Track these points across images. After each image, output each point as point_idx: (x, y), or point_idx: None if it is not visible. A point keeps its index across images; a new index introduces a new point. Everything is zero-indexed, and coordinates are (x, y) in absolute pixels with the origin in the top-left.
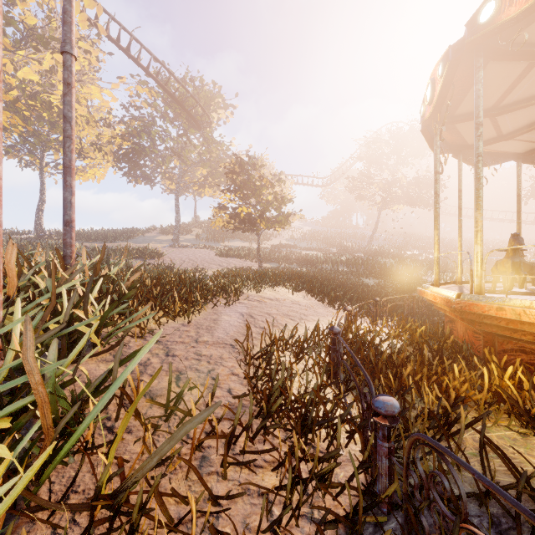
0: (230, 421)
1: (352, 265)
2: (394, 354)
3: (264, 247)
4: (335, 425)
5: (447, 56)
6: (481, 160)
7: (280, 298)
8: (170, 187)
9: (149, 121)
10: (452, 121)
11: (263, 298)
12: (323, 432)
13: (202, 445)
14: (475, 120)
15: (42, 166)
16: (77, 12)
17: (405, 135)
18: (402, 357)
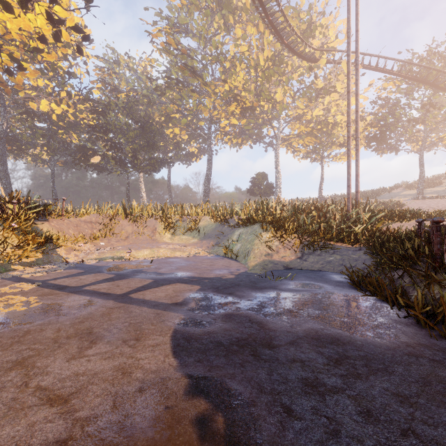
0: None
1: None
2: None
3: None
4: None
5: None
6: None
7: None
8: (416, 147)
9: (393, 104)
10: None
11: None
12: None
13: None
14: None
15: (322, 159)
16: (344, 66)
17: None
18: None
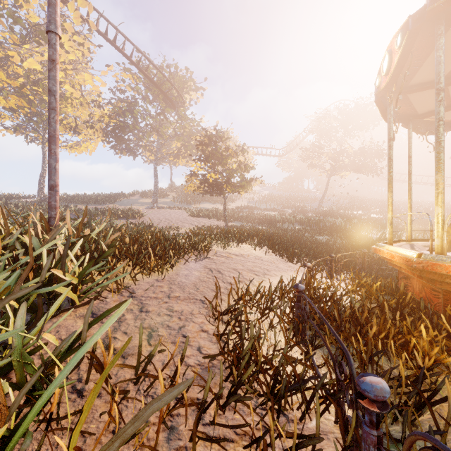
0: (199, 384)
1: (305, 224)
2: (355, 310)
3: (229, 208)
4: (306, 389)
5: (407, 26)
6: (442, 125)
7: (244, 253)
8: (150, 158)
9: (132, 102)
10: (406, 91)
11: (230, 253)
12: (294, 396)
13: (171, 413)
14: (435, 86)
15: (44, 141)
16: (72, 10)
17: (351, 111)
18: (366, 315)
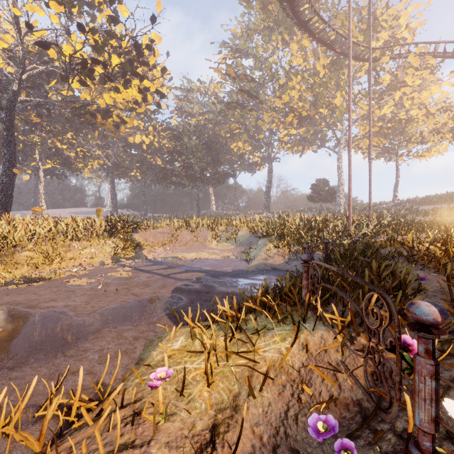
0: None
1: None
2: None
3: None
4: None
5: None
6: None
7: None
8: None
9: None
10: None
11: None
12: None
13: None
14: None
15: (396, 159)
16: (411, 59)
17: None
18: None
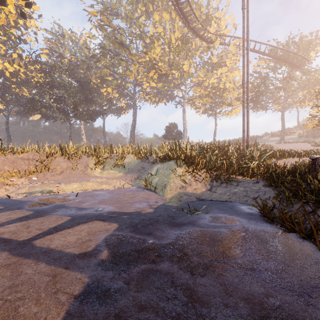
0: None
1: None
2: None
3: None
4: None
5: None
6: None
7: None
8: (278, 107)
9: (264, 76)
10: None
11: None
12: None
13: None
14: None
15: (215, 114)
16: (231, 47)
17: None
18: None
